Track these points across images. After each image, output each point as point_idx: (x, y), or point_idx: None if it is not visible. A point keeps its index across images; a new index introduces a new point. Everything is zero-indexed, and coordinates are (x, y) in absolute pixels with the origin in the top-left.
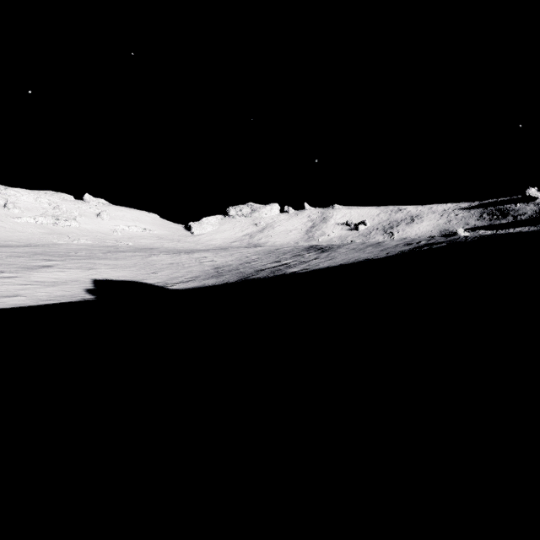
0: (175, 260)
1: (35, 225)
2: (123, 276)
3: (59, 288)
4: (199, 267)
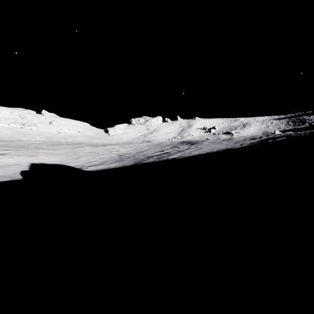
0: (94, 150)
1: (8, 128)
2: (54, 161)
3: (0, 170)
4: (109, 154)
